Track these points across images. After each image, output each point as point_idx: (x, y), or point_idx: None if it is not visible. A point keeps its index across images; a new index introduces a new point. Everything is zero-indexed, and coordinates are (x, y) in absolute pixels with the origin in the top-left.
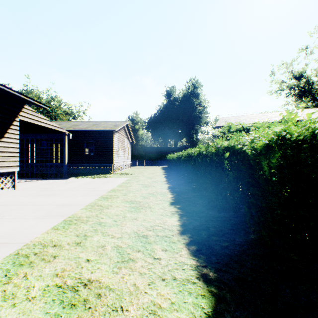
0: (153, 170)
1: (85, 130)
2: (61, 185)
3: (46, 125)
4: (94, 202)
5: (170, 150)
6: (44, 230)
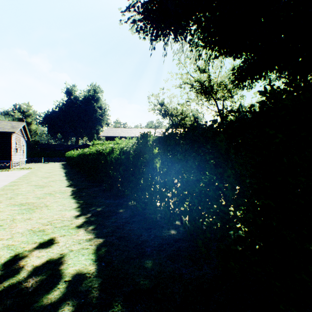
0: (52, 165)
1: None
2: None
3: None
4: (19, 178)
5: (71, 148)
6: (7, 183)
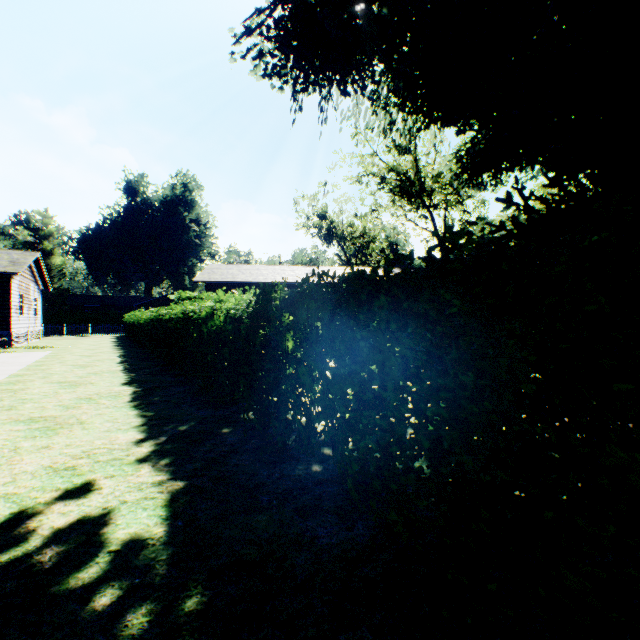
0: (96, 341)
1: None
2: None
3: None
4: (26, 368)
5: (136, 304)
6: (1, 378)
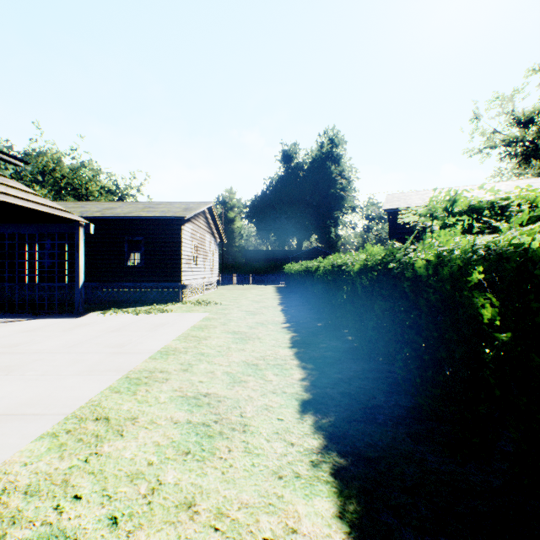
0: (259, 294)
1: (125, 218)
2: (55, 335)
3: (30, 204)
4: (94, 401)
5: (290, 256)
6: None
